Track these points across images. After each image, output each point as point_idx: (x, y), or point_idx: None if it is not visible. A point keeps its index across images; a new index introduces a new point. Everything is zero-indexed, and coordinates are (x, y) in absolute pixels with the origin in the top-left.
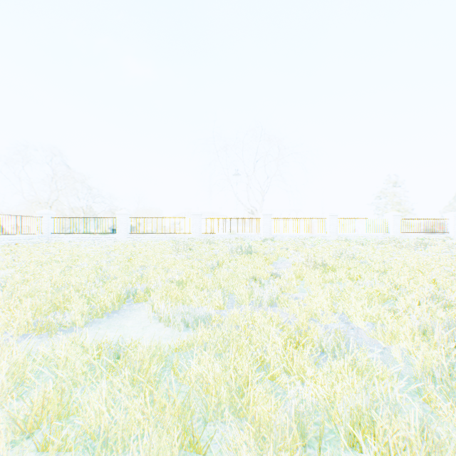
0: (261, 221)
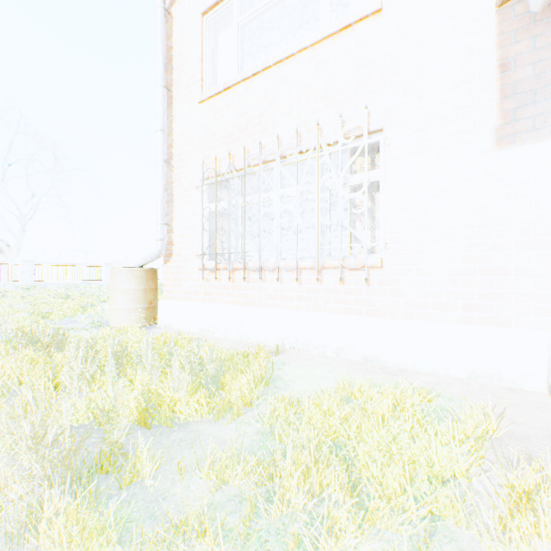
0: (20, 268)
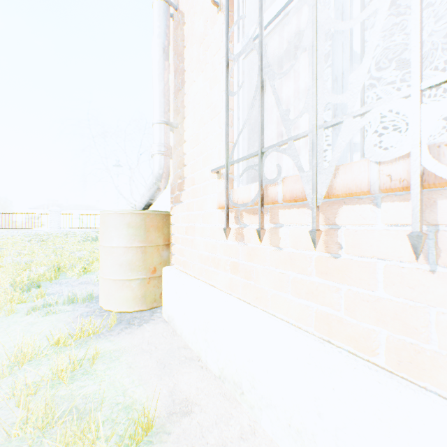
0: None
